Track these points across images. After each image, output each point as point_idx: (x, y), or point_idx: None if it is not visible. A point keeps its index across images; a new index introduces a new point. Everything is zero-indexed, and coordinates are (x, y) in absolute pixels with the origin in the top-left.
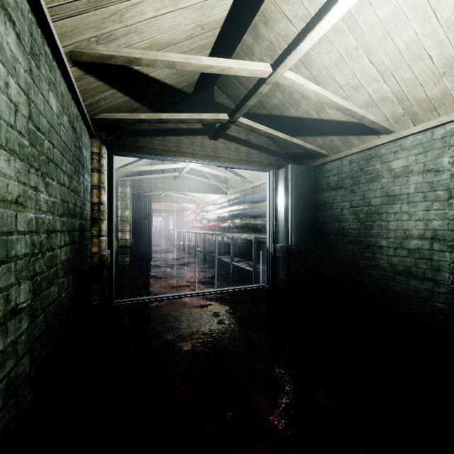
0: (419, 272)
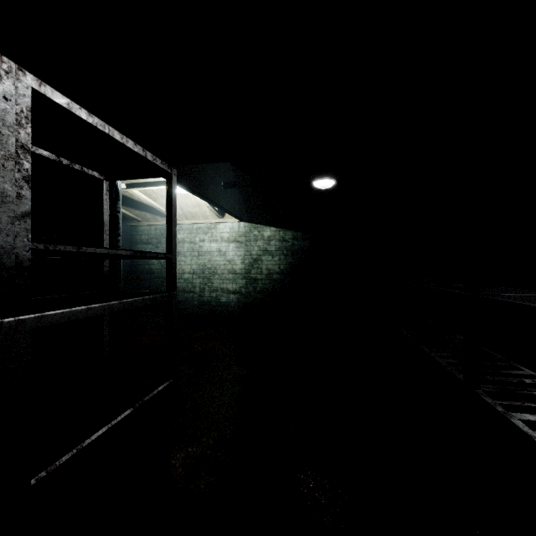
0: (189, 289)
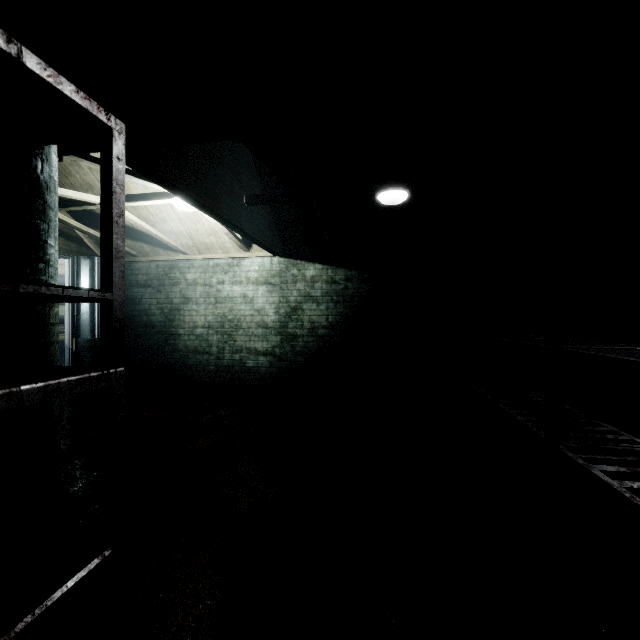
0: (202, 349)
